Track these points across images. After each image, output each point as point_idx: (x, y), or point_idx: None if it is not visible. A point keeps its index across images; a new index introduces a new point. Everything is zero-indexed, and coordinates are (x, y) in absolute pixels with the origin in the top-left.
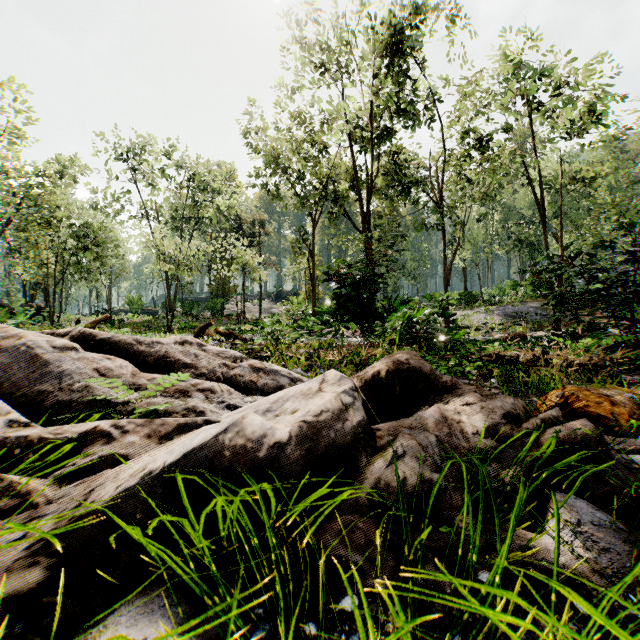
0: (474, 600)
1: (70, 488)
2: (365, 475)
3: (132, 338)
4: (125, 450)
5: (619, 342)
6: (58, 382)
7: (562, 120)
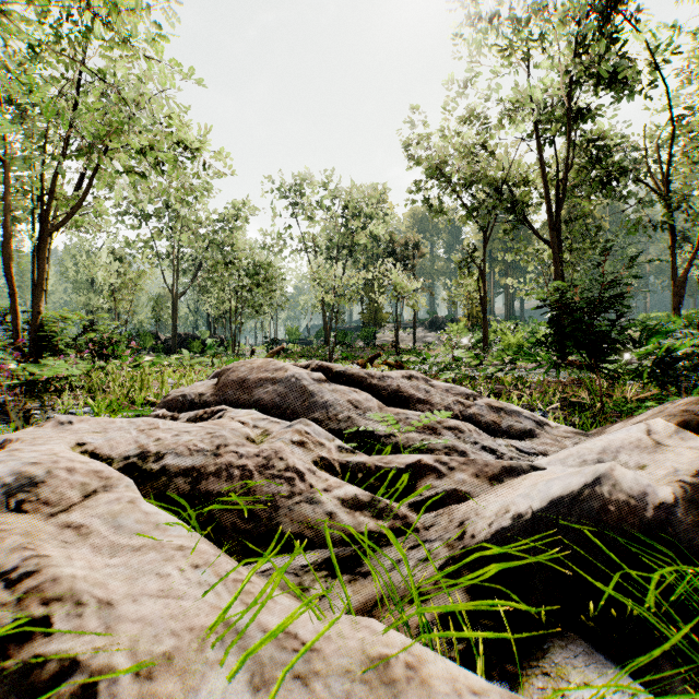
0: None
1: (433, 517)
2: None
3: (363, 371)
4: (462, 487)
5: None
6: (325, 412)
7: None
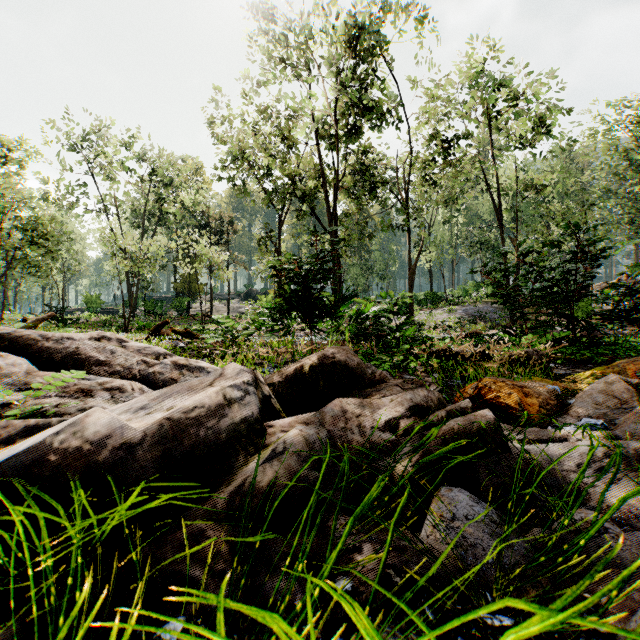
0: (223, 630)
1: None
2: (235, 476)
3: (38, 333)
4: None
5: (559, 338)
6: None
7: (518, 129)
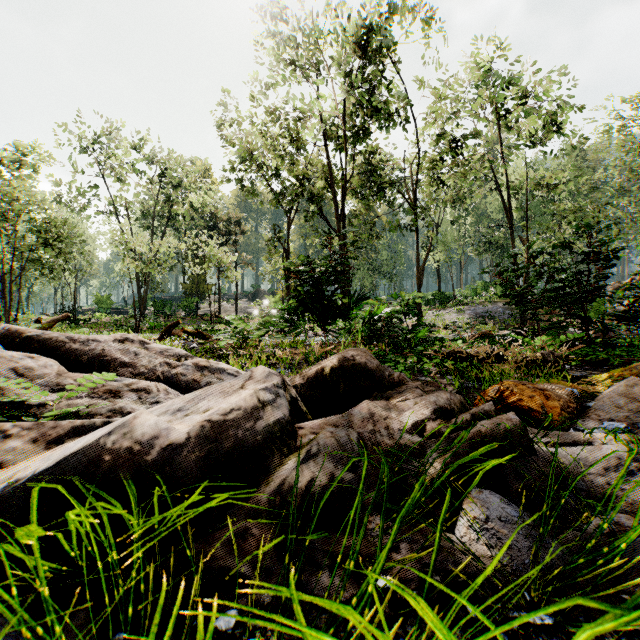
0: (303, 620)
1: None
2: (273, 477)
3: (65, 335)
4: (2, 457)
5: (573, 339)
6: None
7: (528, 128)
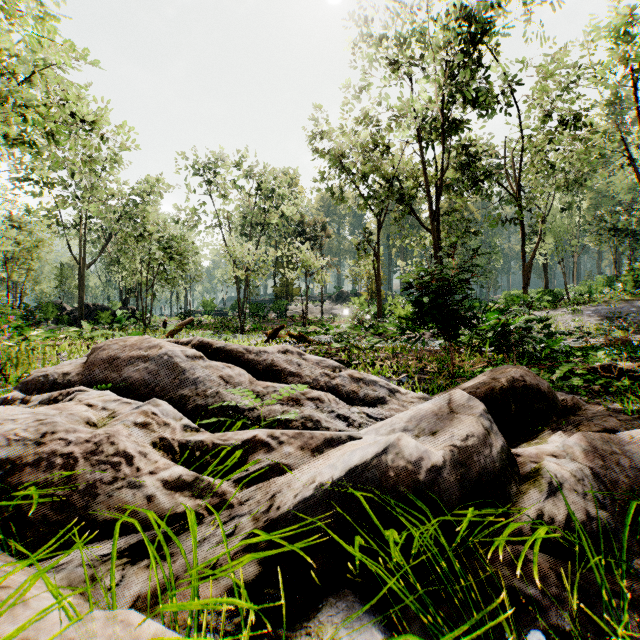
0: None
1: (252, 492)
2: (521, 505)
3: (242, 347)
4: (286, 460)
5: None
6: (194, 388)
7: None
